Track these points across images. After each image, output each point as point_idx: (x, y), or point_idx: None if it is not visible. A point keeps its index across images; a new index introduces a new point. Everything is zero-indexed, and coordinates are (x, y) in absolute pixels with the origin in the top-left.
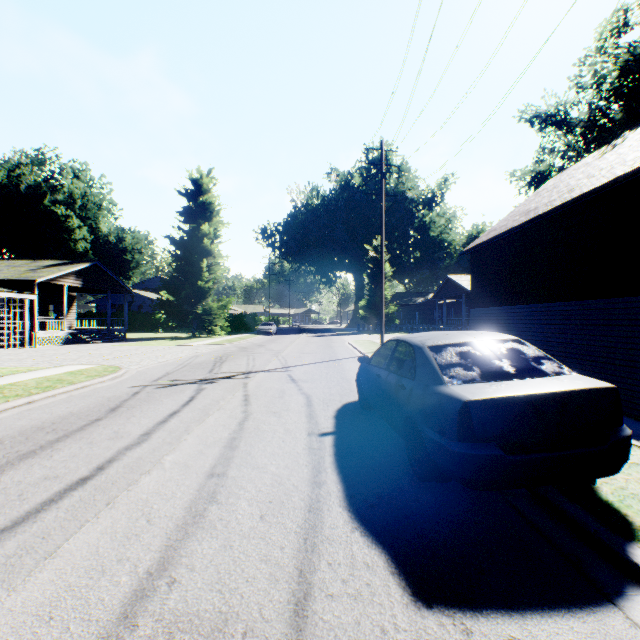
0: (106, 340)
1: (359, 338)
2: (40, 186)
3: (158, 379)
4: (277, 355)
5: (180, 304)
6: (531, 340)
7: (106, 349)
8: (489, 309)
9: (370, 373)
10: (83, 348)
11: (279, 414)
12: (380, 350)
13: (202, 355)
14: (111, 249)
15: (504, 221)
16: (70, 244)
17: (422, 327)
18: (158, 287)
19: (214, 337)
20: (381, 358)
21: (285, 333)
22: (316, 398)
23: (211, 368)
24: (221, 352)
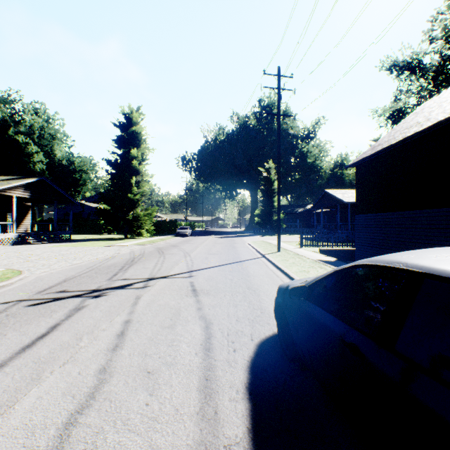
0: (50, 241)
1: (256, 239)
2: (6, 120)
3: (46, 289)
4: (186, 256)
5: (114, 212)
6: (428, 244)
7: (41, 249)
8: (377, 215)
9: (316, 323)
10: (23, 248)
11: (154, 380)
12: (336, 280)
13: (118, 256)
14: (65, 170)
15: (388, 137)
16: (30, 165)
17: (302, 230)
18: (97, 199)
19: (141, 238)
20: (347, 301)
21: (198, 235)
22: (218, 329)
23: (115, 273)
24: (138, 253)
